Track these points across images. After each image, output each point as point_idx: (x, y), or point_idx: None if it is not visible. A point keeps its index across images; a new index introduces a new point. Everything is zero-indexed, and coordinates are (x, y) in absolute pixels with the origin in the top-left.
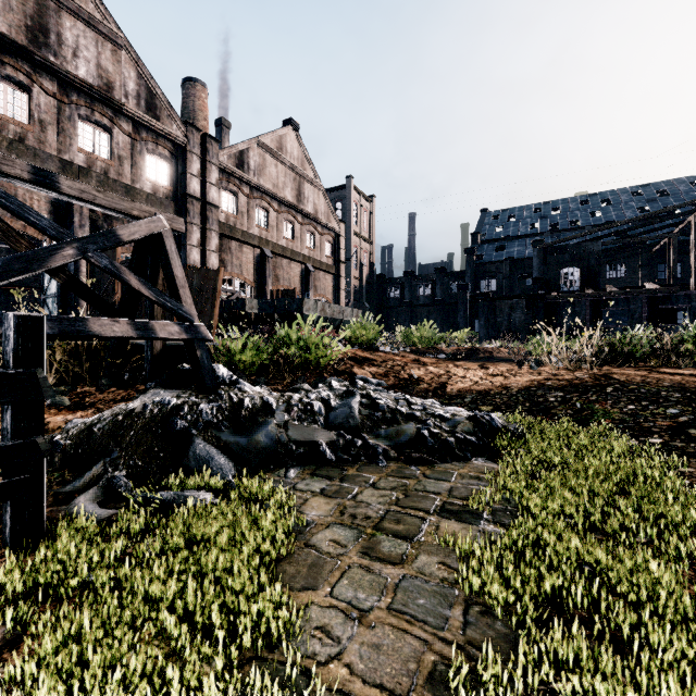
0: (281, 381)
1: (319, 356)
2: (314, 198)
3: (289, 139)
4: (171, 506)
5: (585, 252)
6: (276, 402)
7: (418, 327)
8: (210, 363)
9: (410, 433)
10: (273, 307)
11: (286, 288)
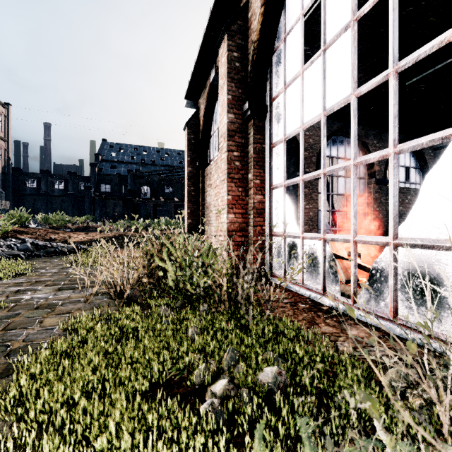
0: None
1: (0, 229)
2: None
3: None
4: None
5: (152, 180)
6: None
7: (54, 215)
8: None
9: (52, 250)
10: None
11: None
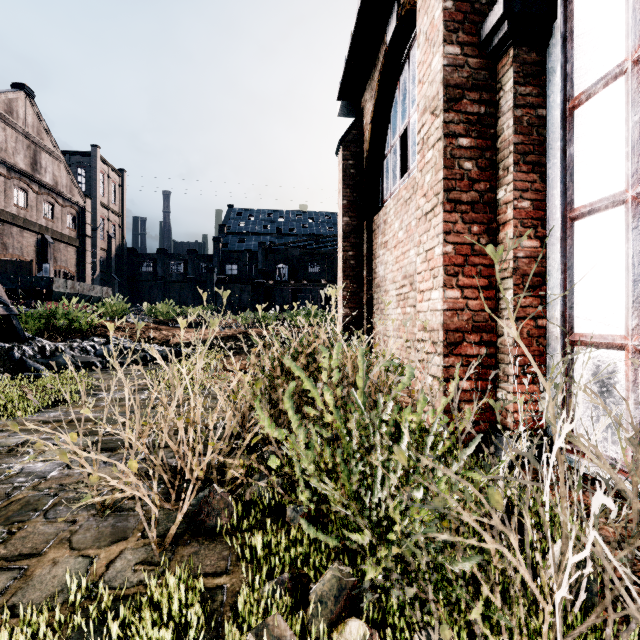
0: (54, 340)
1: (82, 324)
2: (54, 169)
3: (22, 104)
4: (35, 376)
5: (291, 255)
6: (64, 347)
7: (161, 305)
8: (21, 327)
9: (140, 356)
10: (17, 282)
11: (20, 259)
